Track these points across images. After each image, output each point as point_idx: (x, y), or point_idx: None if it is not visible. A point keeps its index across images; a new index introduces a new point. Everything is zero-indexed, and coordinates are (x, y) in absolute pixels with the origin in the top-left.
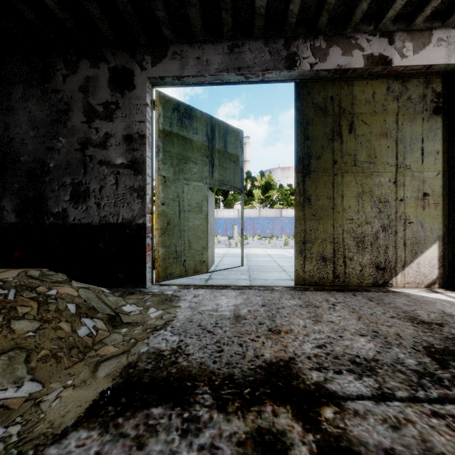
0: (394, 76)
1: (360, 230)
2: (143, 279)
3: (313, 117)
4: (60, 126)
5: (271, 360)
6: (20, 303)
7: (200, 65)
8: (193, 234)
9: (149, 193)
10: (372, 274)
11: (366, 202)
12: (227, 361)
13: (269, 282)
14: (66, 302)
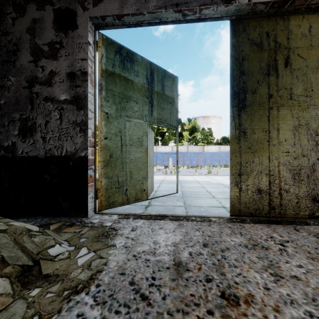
0: None
1: (296, 163)
2: (85, 208)
3: (248, 53)
4: (9, 65)
5: None
6: None
7: (139, 2)
8: (134, 166)
9: (92, 128)
10: (309, 205)
11: (302, 135)
12: None
13: (203, 210)
14: None
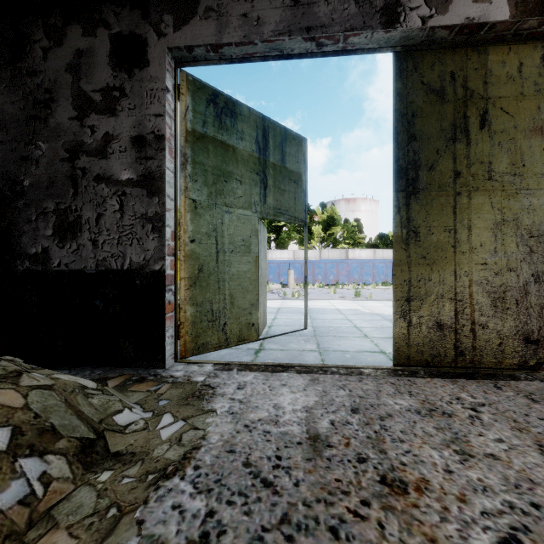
0: None
1: (499, 281)
2: (162, 354)
3: (422, 105)
4: (38, 124)
5: None
6: None
7: (248, 25)
8: (237, 286)
9: (171, 225)
10: (518, 349)
11: (508, 237)
12: None
13: (349, 356)
14: None
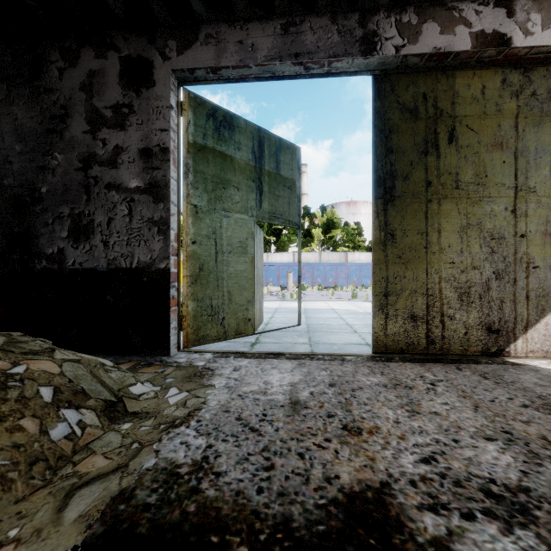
0: (512, 63)
1: (465, 278)
2: (166, 343)
3: (398, 122)
4: (55, 137)
5: (353, 488)
6: None
7: (243, 51)
8: (235, 284)
9: (174, 228)
10: (482, 338)
11: (473, 239)
12: (280, 489)
13: (337, 348)
14: (38, 384)
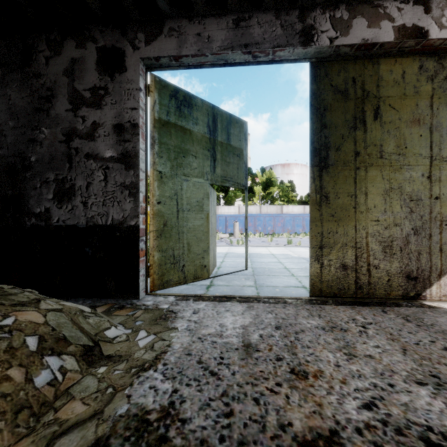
0: (428, 52)
1: (387, 233)
2: (136, 288)
3: (331, 102)
4: (42, 114)
5: (305, 437)
6: None
7: (201, 42)
8: (193, 236)
9: (143, 191)
10: (402, 284)
11: (394, 201)
12: (239, 437)
13: (278, 290)
14: (25, 335)
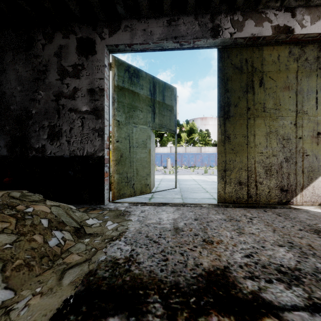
0: (294, 42)
1: (268, 161)
2: (103, 198)
3: (231, 75)
4: (40, 82)
5: (210, 269)
6: (1, 219)
7: (146, 35)
8: (140, 164)
9: (107, 133)
10: (278, 194)
11: (273, 140)
12: (172, 269)
13: (197, 200)
14: (40, 218)
